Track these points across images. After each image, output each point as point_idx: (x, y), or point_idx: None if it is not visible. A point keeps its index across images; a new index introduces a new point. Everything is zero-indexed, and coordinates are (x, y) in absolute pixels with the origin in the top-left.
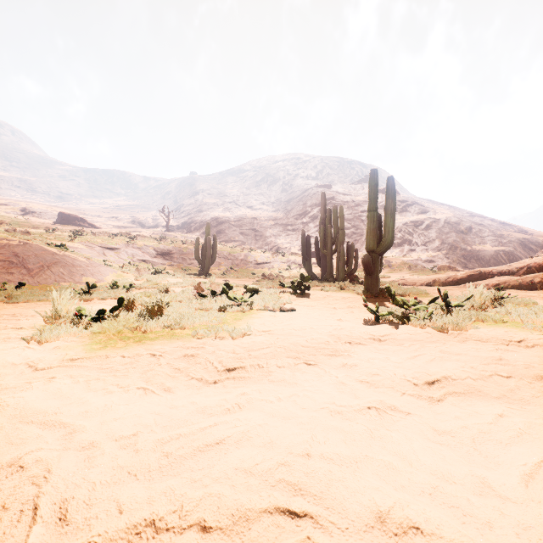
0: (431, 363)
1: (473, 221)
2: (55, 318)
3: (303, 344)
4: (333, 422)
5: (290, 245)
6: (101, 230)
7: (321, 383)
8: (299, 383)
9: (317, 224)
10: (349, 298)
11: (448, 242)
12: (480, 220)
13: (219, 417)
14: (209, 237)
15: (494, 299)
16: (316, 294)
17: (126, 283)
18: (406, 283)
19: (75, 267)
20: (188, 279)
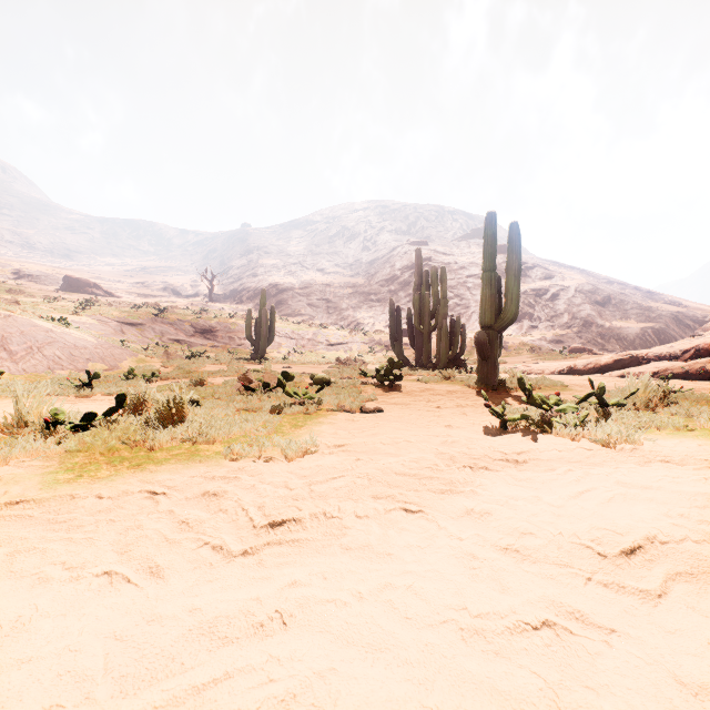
0: (610, 506)
1: (613, 290)
2: (18, 426)
3: (397, 469)
4: (471, 664)
5: (374, 320)
6: (121, 300)
7: (433, 552)
8: (396, 554)
9: (409, 292)
10: (456, 392)
11: (580, 316)
12: (621, 288)
13: (239, 646)
14: (266, 309)
15: (663, 393)
16: (410, 387)
17: (149, 371)
18: (531, 371)
19: (79, 349)
20: (236, 365)
